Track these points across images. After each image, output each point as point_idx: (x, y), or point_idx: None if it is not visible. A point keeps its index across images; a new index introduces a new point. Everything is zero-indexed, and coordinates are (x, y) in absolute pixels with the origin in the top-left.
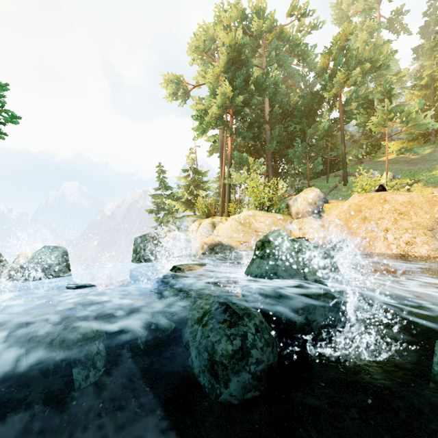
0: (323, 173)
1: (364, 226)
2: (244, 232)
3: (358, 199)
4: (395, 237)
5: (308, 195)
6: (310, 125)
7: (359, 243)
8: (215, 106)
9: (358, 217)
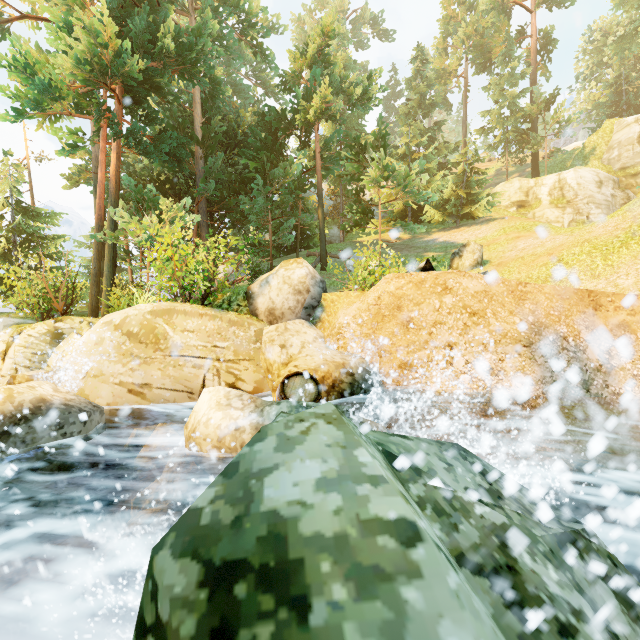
0: (287, 251)
1: (407, 338)
2: (140, 358)
3: (395, 284)
4: (468, 361)
5: (294, 273)
6: (274, 164)
7: (398, 372)
8: (71, 51)
9: (397, 320)
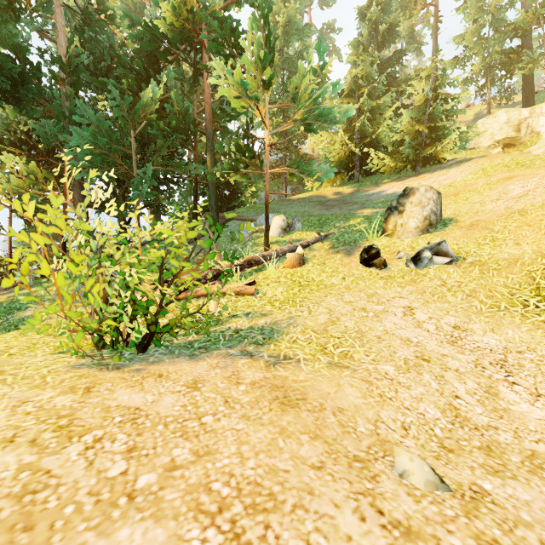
0: None
1: None
2: None
3: None
4: None
5: None
6: None
7: None
8: None
9: None
